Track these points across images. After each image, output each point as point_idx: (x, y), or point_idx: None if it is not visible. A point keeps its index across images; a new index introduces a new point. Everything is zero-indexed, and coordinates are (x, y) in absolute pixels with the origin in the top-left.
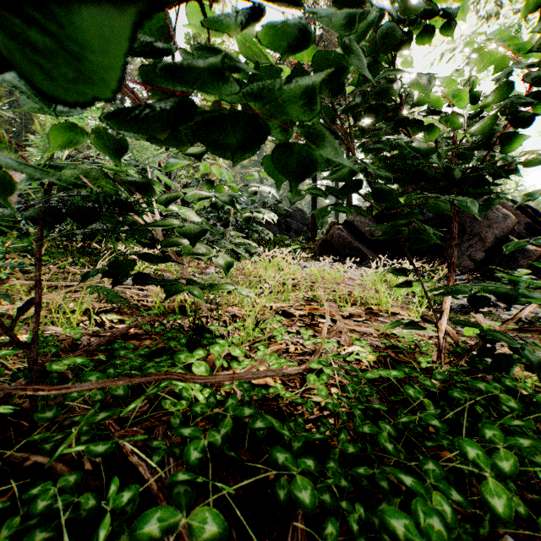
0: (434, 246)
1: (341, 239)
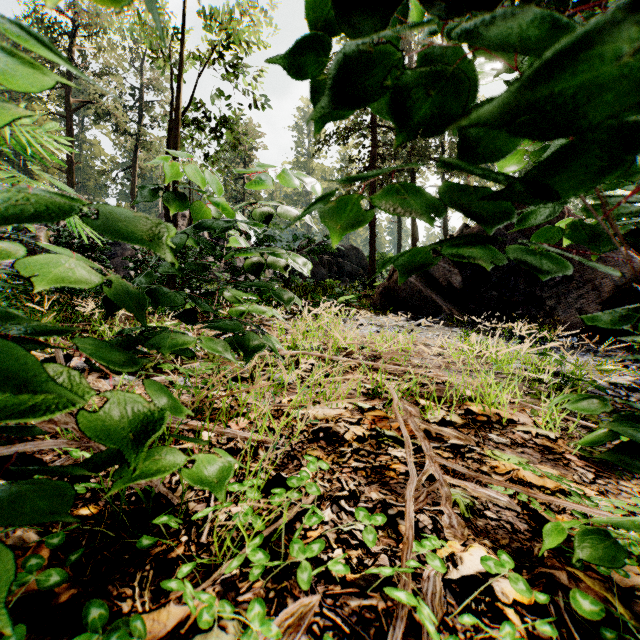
0: (530, 296)
1: (408, 286)
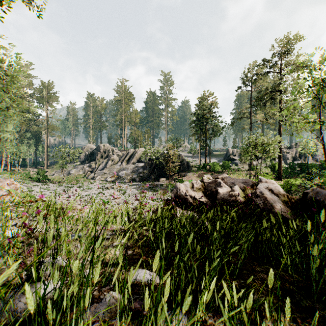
0: None
1: None
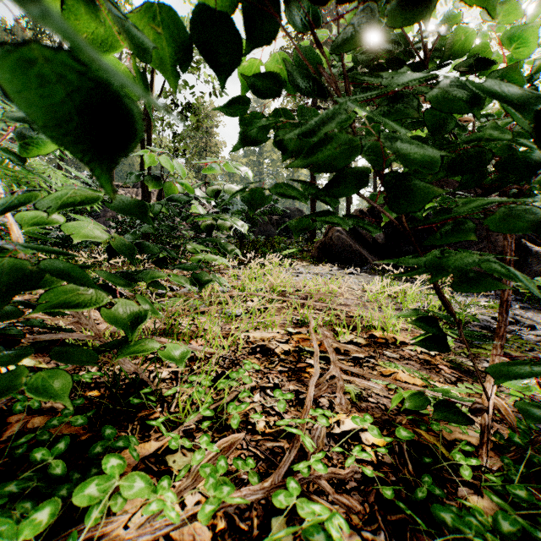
0: None
1: (341, 242)
